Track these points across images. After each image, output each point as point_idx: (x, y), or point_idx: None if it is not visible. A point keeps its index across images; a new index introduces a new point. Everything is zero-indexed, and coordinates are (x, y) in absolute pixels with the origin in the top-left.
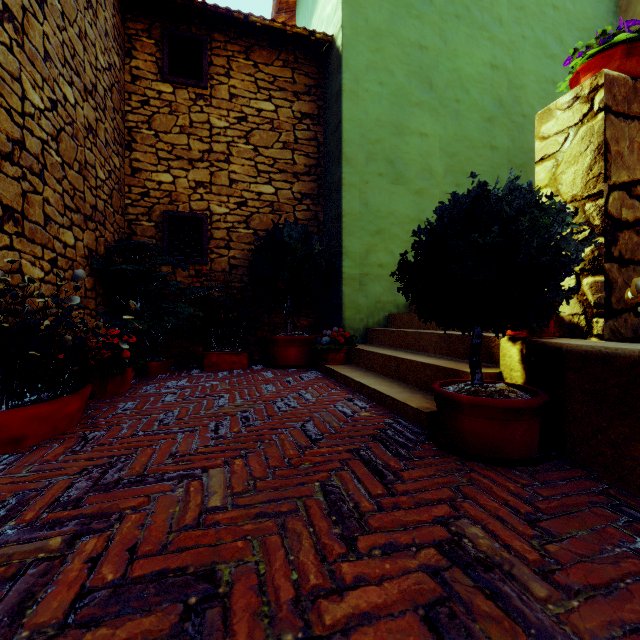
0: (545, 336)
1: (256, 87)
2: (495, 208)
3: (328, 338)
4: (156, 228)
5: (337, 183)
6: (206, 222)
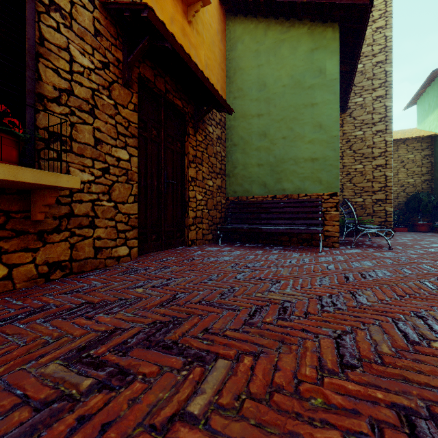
0: None
1: (407, 151)
2: None
3: (437, 224)
4: None
5: None
6: None
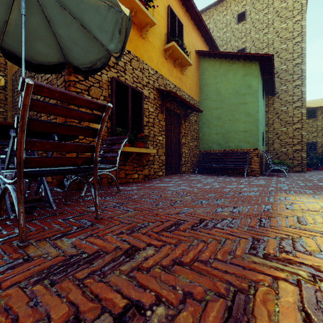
0: None
1: None
2: None
3: None
4: None
5: None
6: (316, 143)
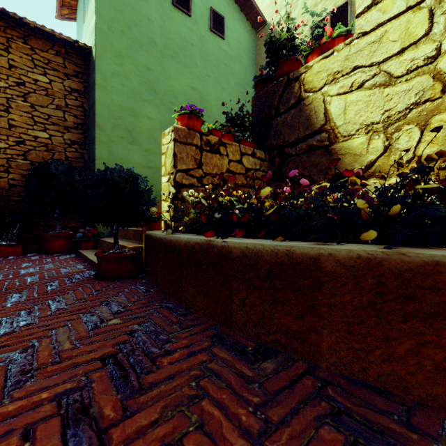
0: (153, 229)
1: (33, 64)
2: (110, 178)
3: (81, 234)
4: None
5: (93, 139)
6: None
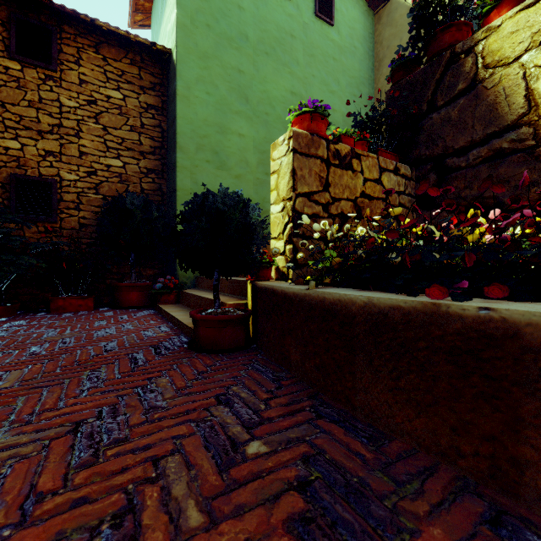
0: (263, 280)
1: (105, 77)
2: (212, 206)
3: (161, 284)
4: (3, 188)
5: (173, 164)
6: (55, 186)
